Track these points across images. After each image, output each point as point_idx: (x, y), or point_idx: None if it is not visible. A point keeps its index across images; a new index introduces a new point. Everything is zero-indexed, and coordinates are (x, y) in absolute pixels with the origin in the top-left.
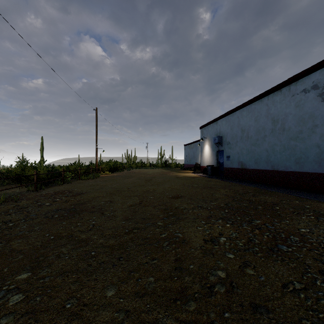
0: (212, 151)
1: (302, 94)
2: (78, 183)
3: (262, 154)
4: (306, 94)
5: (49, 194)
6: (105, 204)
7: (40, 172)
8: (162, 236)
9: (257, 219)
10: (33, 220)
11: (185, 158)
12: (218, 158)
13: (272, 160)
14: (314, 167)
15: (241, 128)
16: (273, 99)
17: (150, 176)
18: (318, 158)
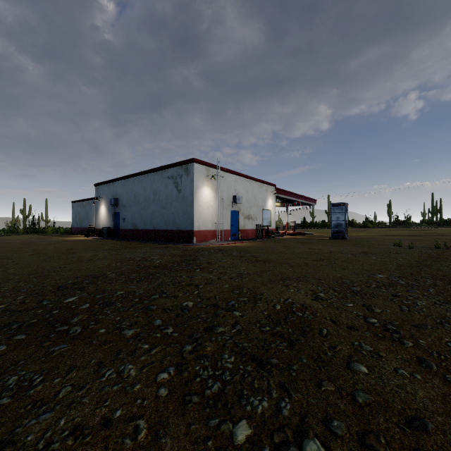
0: (109, 212)
1: (168, 179)
2: None
3: (148, 217)
4: (169, 180)
5: None
6: (0, 257)
7: None
8: (68, 257)
9: (123, 250)
10: None
11: (73, 219)
12: (116, 220)
13: (154, 222)
14: (172, 227)
15: (134, 194)
16: (154, 177)
17: (24, 242)
18: (174, 221)
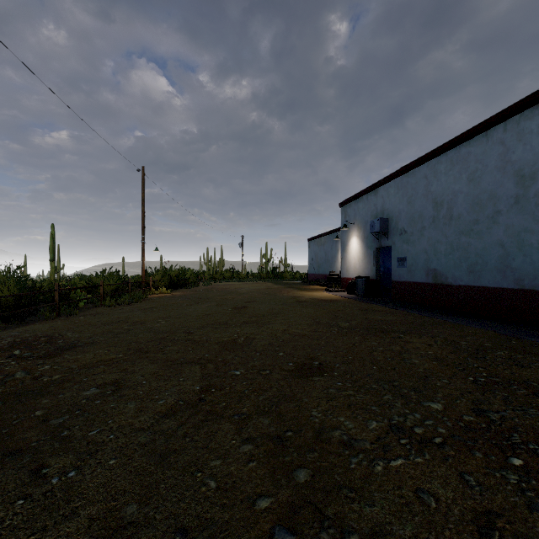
0: (367, 248)
1: None
2: (93, 313)
3: (489, 253)
4: None
5: None
6: (89, 404)
7: None
8: None
9: None
10: None
11: (309, 263)
12: (380, 262)
13: (517, 267)
14: None
15: (434, 200)
16: (520, 128)
17: (244, 299)
18: None
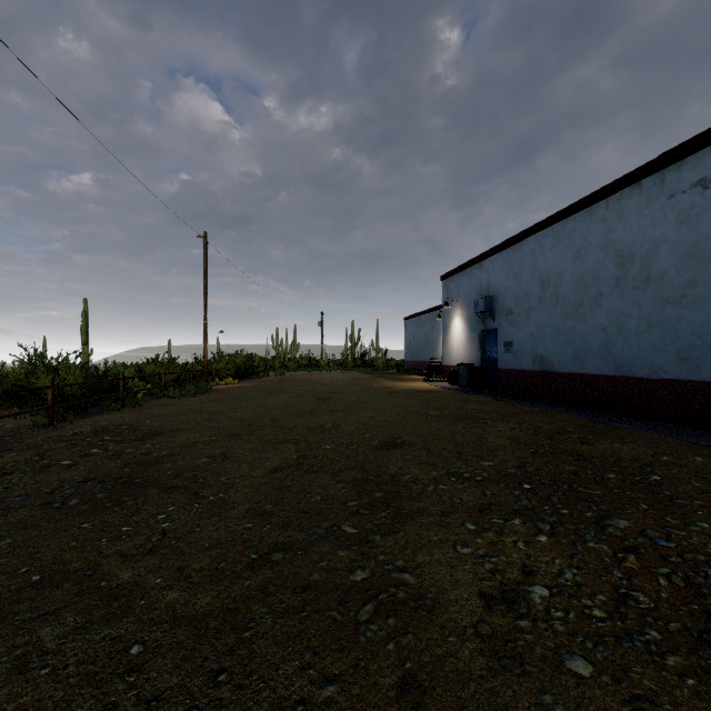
0: (471, 330)
1: (697, 191)
2: (159, 405)
3: (592, 338)
4: (705, 192)
5: (82, 434)
6: (208, 466)
7: (65, 381)
8: (356, 578)
9: (618, 515)
10: (8, 514)
11: (406, 348)
12: (485, 347)
13: (618, 353)
14: None
15: (541, 278)
16: (621, 206)
17: (328, 390)
18: None
